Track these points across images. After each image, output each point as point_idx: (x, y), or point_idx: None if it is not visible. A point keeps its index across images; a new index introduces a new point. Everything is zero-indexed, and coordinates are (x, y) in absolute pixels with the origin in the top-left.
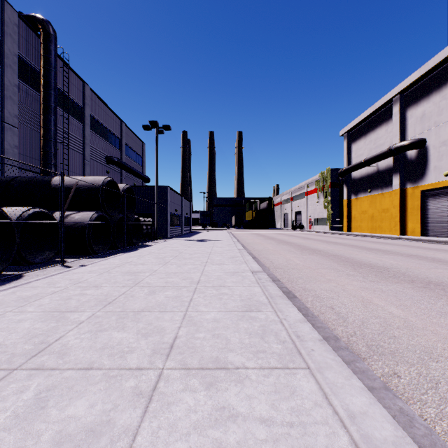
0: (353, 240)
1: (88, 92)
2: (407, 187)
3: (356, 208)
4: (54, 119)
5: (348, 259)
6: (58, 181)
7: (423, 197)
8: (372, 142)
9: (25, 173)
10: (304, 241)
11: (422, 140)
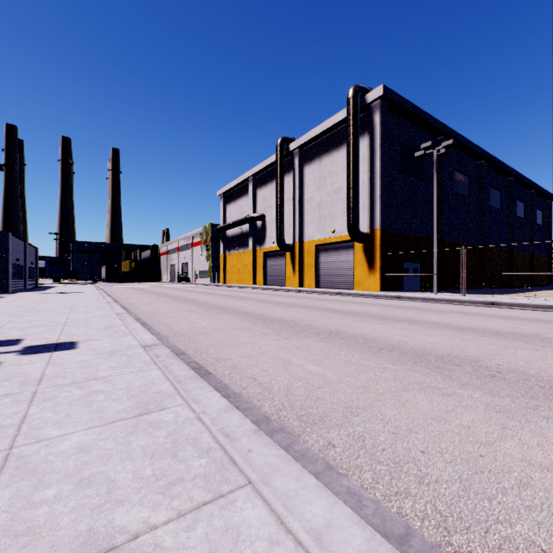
0: (214, 289)
1: None
2: (257, 248)
3: (229, 263)
4: None
5: (183, 298)
6: None
7: (264, 257)
8: (239, 208)
9: None
10: (172, 291)
11: (263, 215)
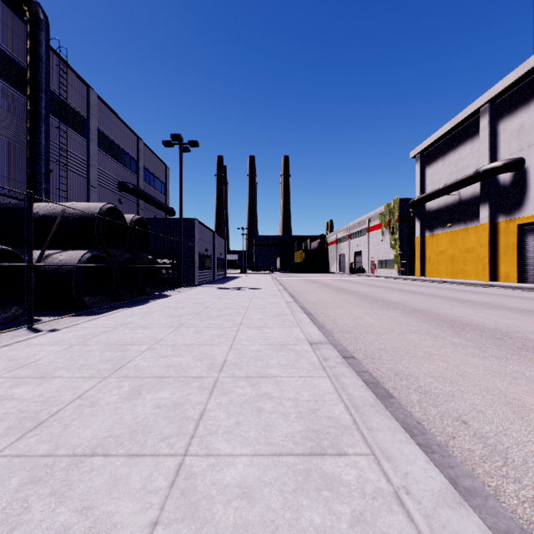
0: (431, 288)
1: (94, 100)
2: (499, 220)
3: (432, 248)
4: (45, 130)
5: (439, 316)
6: (38, 208)
7: (520, 233)
8: (453, 164)
9: (6, 200)
10: (370, 290)
11: (520, 160)
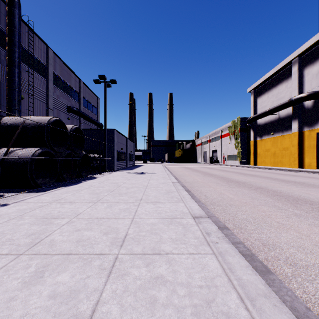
0: (263, 172)
1: (51, 54)
2: (304, 130)
3: (261, 147)
4: (18, 72)
5: (276, 192)
6: (7, 120)
7: (318, 138)
8: (274, 96)
9: None
10: (225, 173)
11: (318, 92)
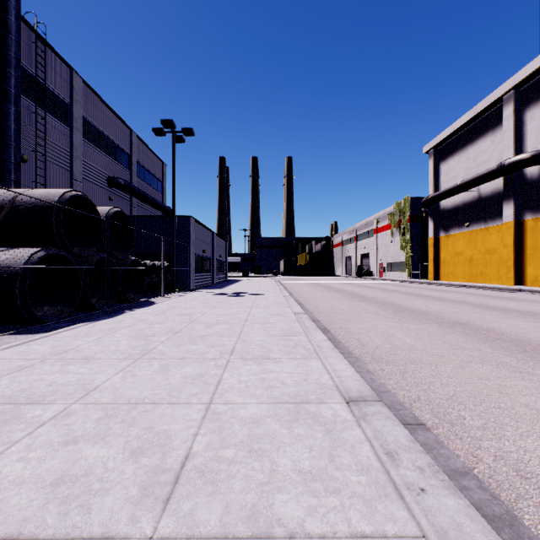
0: (454, 293)
1: (79, 85)
2: (526, 218)
3: (447, 249)
4: (15, 112)
5: (494, 333)
6: None
7: None
8: (471, 159)
9: None
10: (387, 295)
11: None
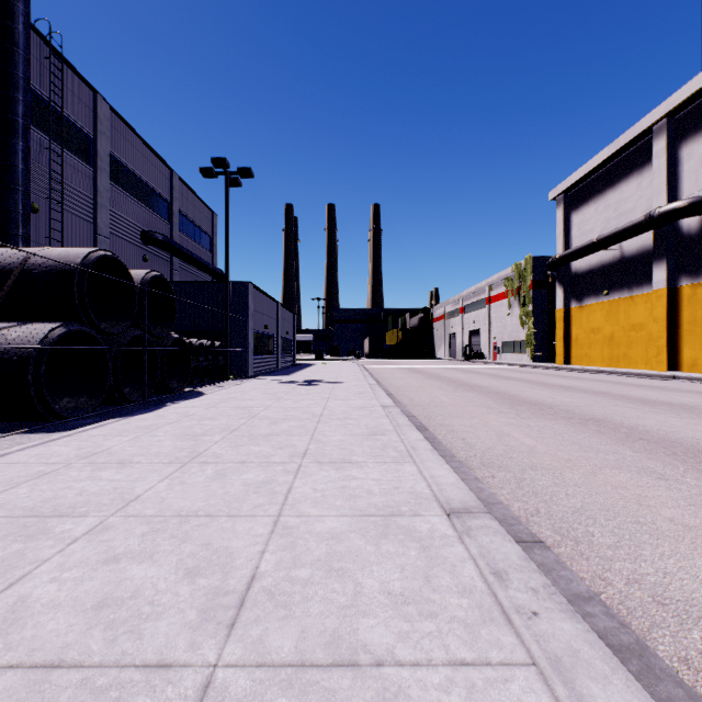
0: (588, 381)
1: (105, 112)
2: (682, 284)
3: (580, 324)
4: (23, 148)
5: (637, 431)
6: None
7: None
8: (611, 207)
9: None
10: (502, 384)
11: None
